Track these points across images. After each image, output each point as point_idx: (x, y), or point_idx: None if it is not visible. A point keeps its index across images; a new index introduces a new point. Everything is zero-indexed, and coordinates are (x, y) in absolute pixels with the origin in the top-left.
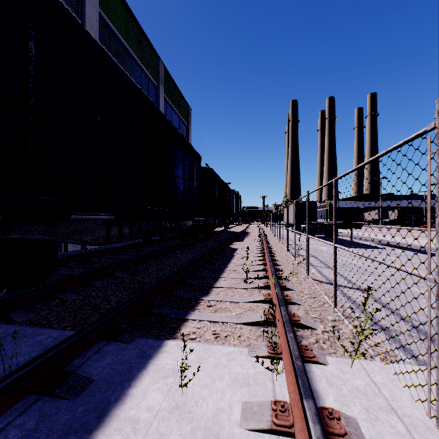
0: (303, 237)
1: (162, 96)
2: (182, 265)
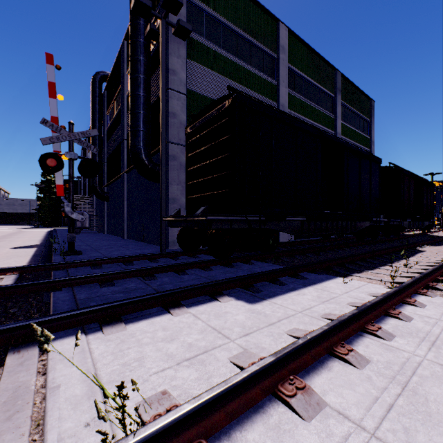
0: None
1: (340, 104)
2: None
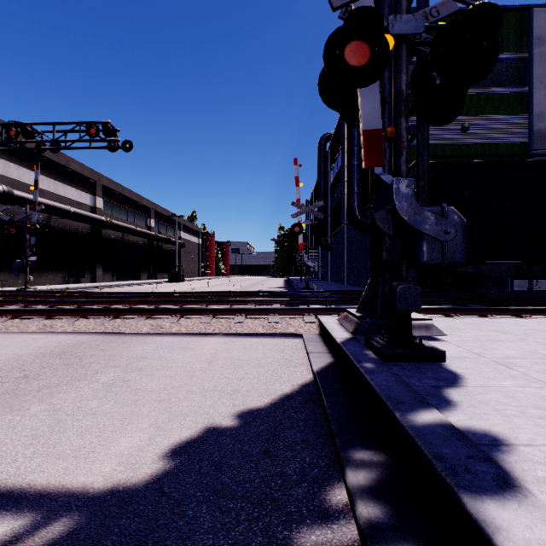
0: None
1: None
2: None
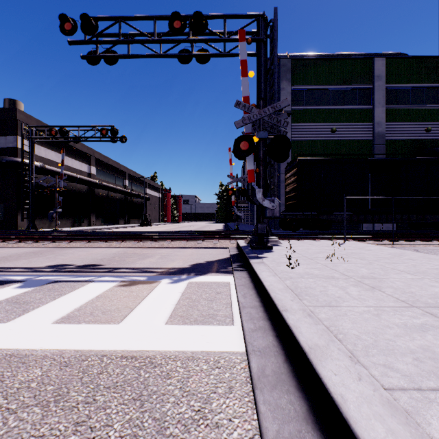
0: None
1: None
2: None
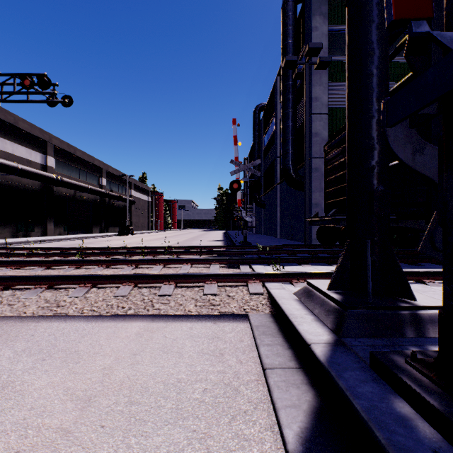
0: None
1: None
2: None
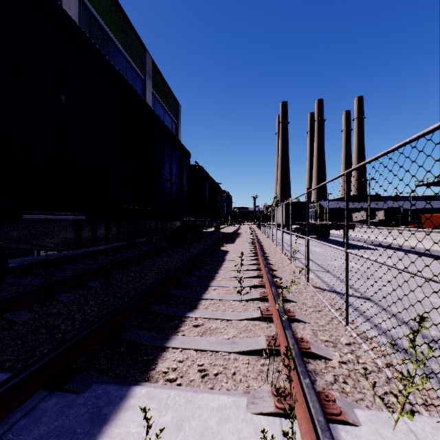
0: (295, 238)
1: (150, 90)
2: (168, 270)
